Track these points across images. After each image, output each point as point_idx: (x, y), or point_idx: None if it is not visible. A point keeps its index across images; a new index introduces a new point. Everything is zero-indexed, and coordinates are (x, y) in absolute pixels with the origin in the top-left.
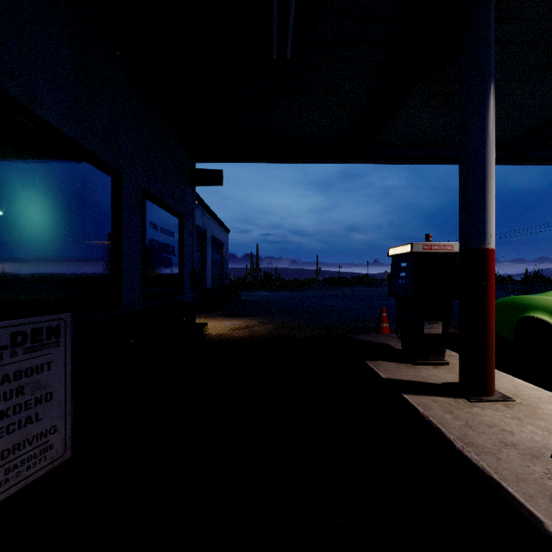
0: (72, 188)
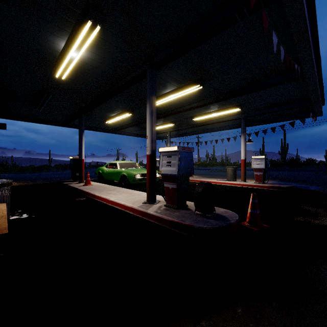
0: None
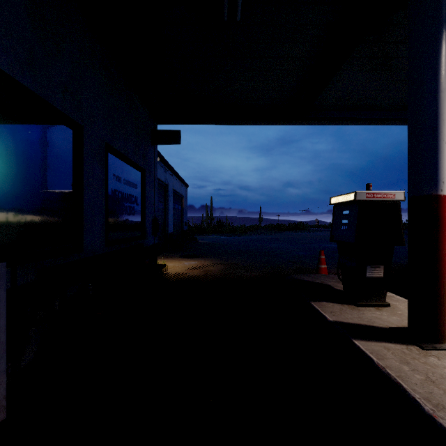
0: (28, 137)
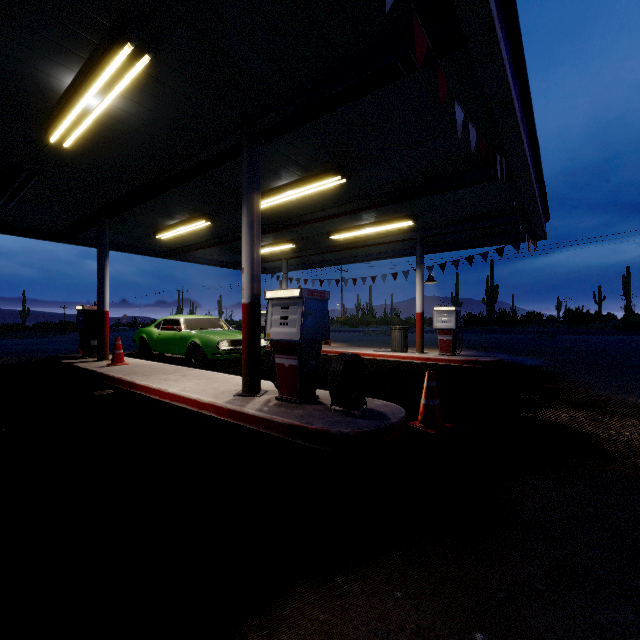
0: None
